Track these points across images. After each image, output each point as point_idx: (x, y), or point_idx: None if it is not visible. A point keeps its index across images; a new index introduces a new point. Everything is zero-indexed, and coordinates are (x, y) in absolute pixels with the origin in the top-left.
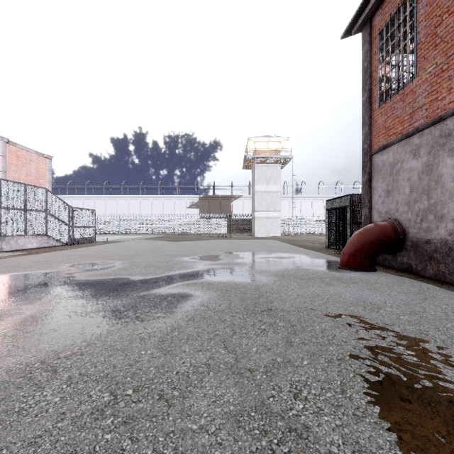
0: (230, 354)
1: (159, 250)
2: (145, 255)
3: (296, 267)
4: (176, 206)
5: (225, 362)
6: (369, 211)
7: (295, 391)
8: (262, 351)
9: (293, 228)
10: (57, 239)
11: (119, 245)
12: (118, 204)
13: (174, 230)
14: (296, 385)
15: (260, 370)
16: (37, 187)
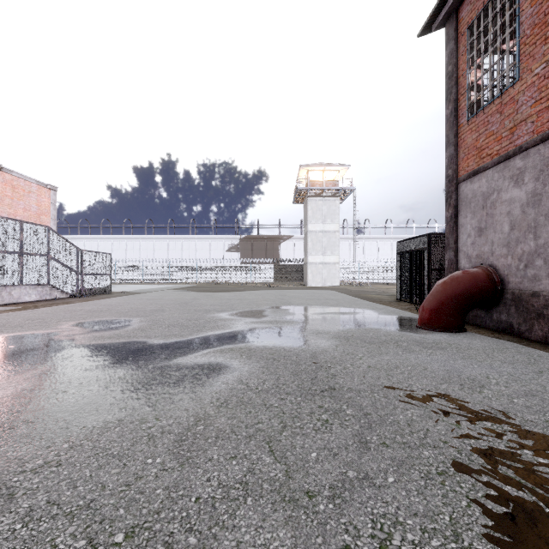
0: (278, 463)
1: (189, 303)
2: (170, 310)
3: (362, 326)
4: (212, 249)
5: (271, 479)
6: (454, 254)
7: (381, 536)
8: (325, 458)
9: (354, 275)
10: (63, 290)
11: (140, 297)
12: (141, 247)
13: (209, 278)
14: (381, 523)
15: (324, 494)
16: (37, 225)
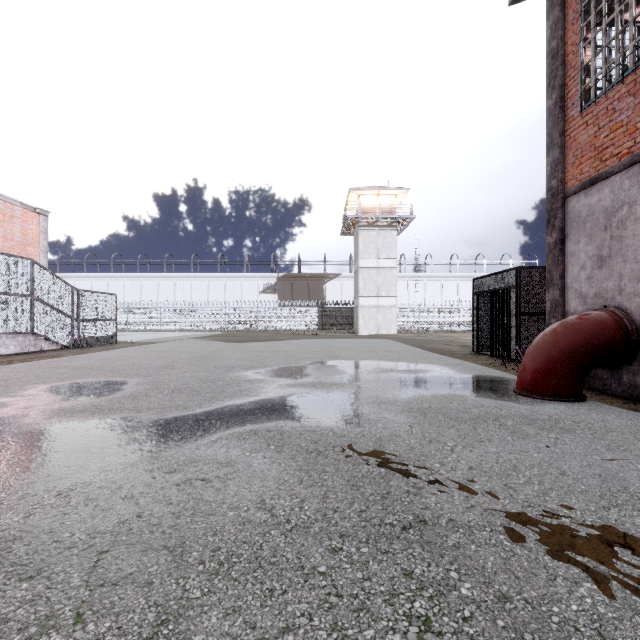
0: None
1: (210, 357)
2: (182, 366)
3: (439, 391)
4: (245, 289)
5: None
6: (561, 293)
7: None
8: None
9: (414, 321)
10: (52, 339)
11: (150, 348)
12: (160, 287)
13: (240, 324)
14: None
15: None
16: (17, 257)
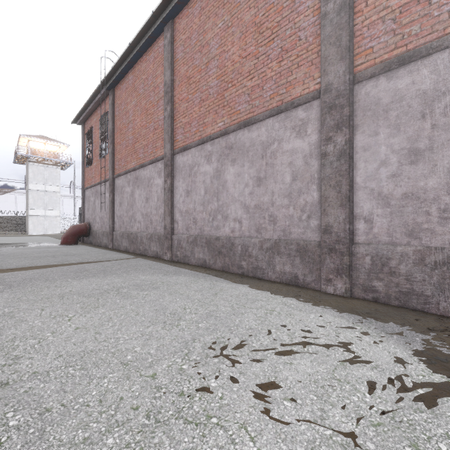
0: None
1: None
2: None
3: (33, 246)
4: None
5: None
6: (83, 217)
7: None
8: None
9: None
10: None
11: None
12: None
13: None
14: None
15: None
16: None
